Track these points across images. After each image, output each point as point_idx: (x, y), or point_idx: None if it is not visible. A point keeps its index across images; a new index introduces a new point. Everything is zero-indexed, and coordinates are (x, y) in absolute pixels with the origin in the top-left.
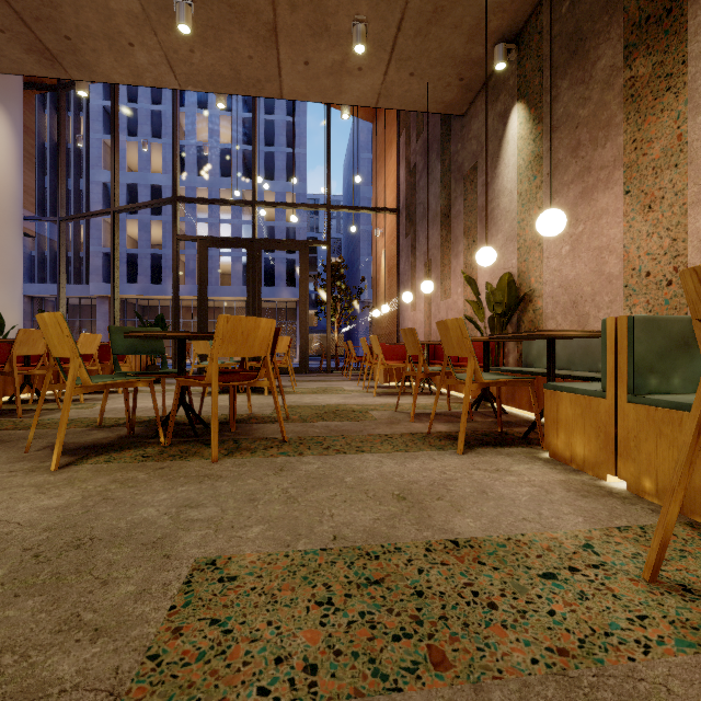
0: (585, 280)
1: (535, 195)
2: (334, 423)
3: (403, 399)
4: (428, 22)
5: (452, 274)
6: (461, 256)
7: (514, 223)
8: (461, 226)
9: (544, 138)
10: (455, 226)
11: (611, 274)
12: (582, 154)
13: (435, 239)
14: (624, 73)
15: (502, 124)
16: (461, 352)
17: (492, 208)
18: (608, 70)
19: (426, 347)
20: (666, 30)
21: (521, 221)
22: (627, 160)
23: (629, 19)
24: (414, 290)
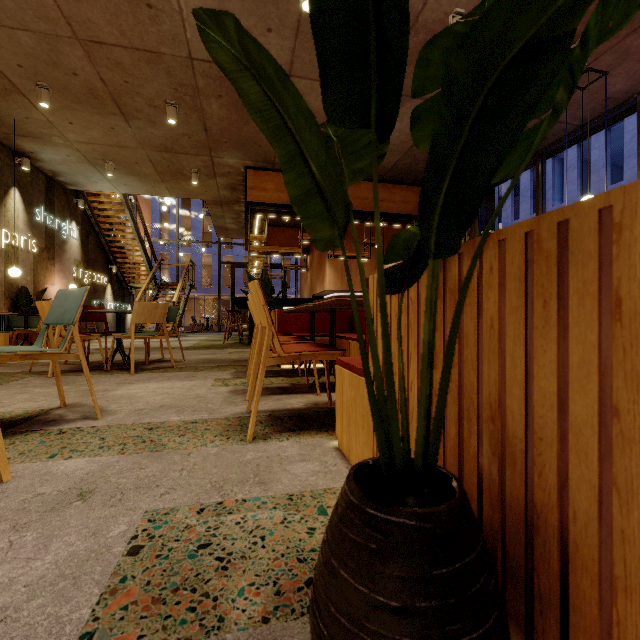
0: None
1: None
2: (4, 371)
3: None
4: None
5: None
6: None
7: None
8: None
9: None
10: None
11: None
12: None
13: None
14: None
15: None
16: None
17: None
18: None
19: None
20: None
21: None
22: None
23: None
24: None
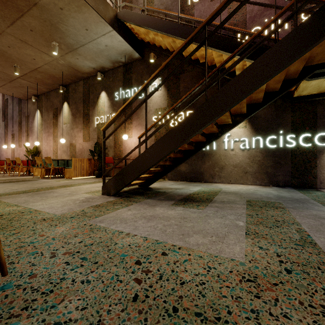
0: (48, 150)
1: (41, 131)
2: None
3: (5, 174)
4: (13, 87)
5: (22, 141)
6: (25, 137)
7: (38, 135)
8: (25, 129)
9: (43, 121)
10: (23, 128)
11: (51, 150)
12: (48, 128)
13: (16, 128)
14: (53, 120)
15: (35, 111)
16: (20, 162)
17: (33, 129)
18: (51, 117)
19: (12, 161)
20: (56, 118)
21: (39, 135)
22: (53, 133)
23: (53, 112)
24: (7, 141)
